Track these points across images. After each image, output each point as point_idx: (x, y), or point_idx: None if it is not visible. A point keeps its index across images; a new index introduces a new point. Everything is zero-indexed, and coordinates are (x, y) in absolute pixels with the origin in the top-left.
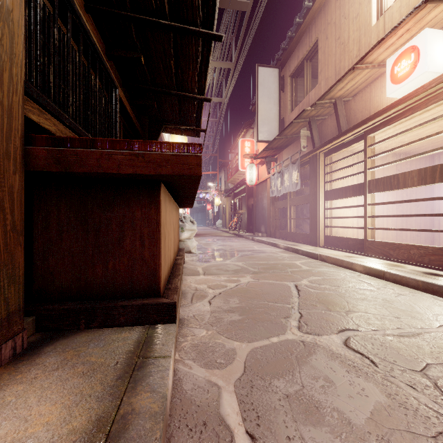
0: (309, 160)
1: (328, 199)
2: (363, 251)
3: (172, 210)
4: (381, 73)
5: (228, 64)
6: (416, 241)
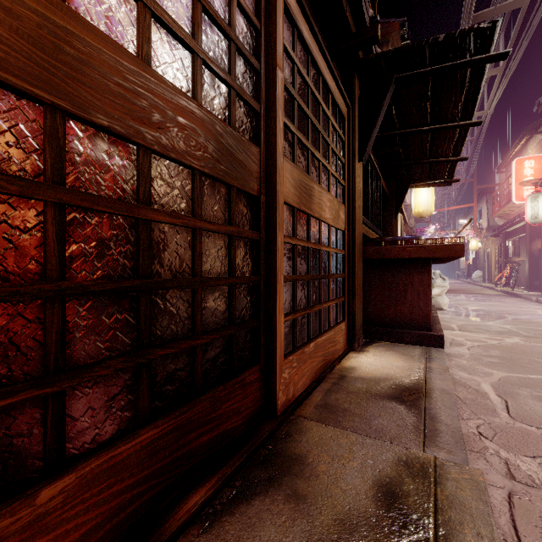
0: None
1: None
2: None
3: None
4: None
5: (491, 72)
6: None
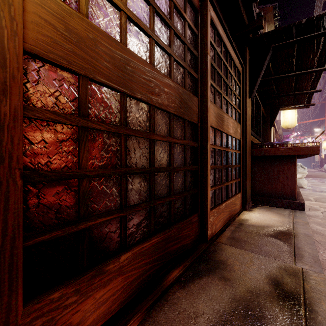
0: None
1: None
2: None
3: None
4: None
5: None
6: None
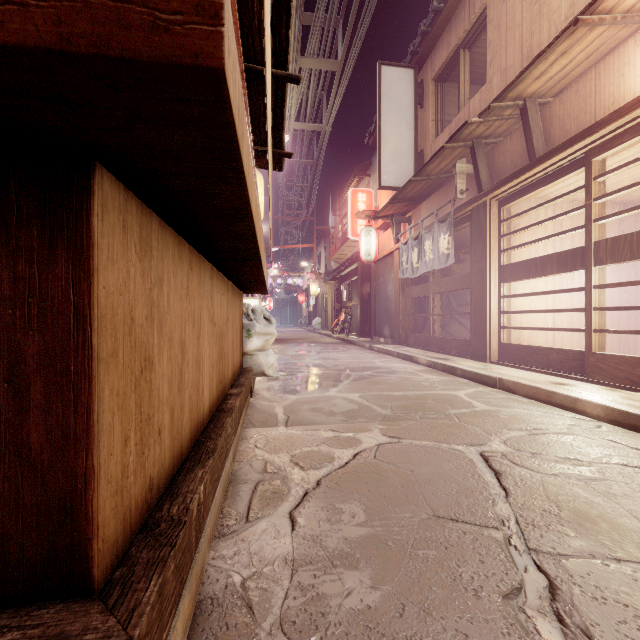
0: (471, 214)
1: (507, 279)
2: (581, 373)
3: (209, 289)
4: (618, 41)
5: (331, 64)
6: None
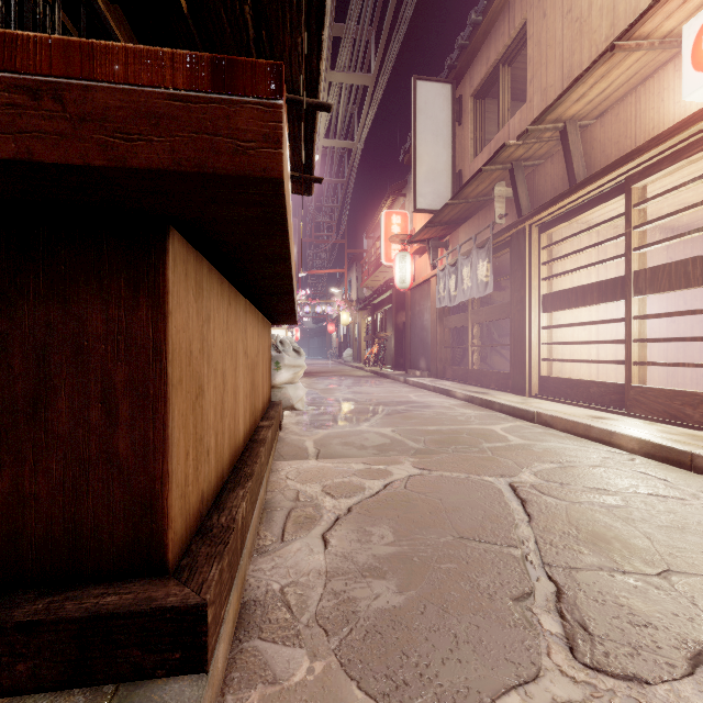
0: (510, 240)
1: (547, 309)
2: (621, 407)
3: (243, 323)
4: (659, 65)
5: (363, 78)
6: (702, 385)
